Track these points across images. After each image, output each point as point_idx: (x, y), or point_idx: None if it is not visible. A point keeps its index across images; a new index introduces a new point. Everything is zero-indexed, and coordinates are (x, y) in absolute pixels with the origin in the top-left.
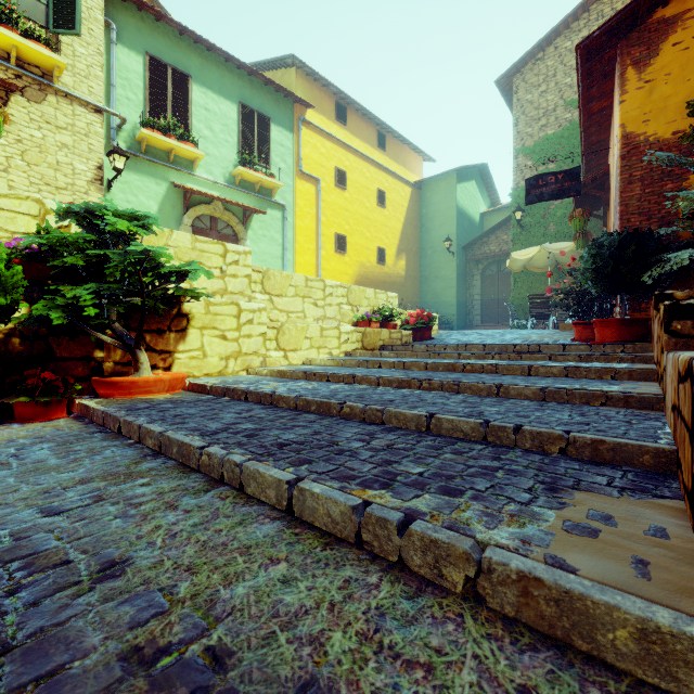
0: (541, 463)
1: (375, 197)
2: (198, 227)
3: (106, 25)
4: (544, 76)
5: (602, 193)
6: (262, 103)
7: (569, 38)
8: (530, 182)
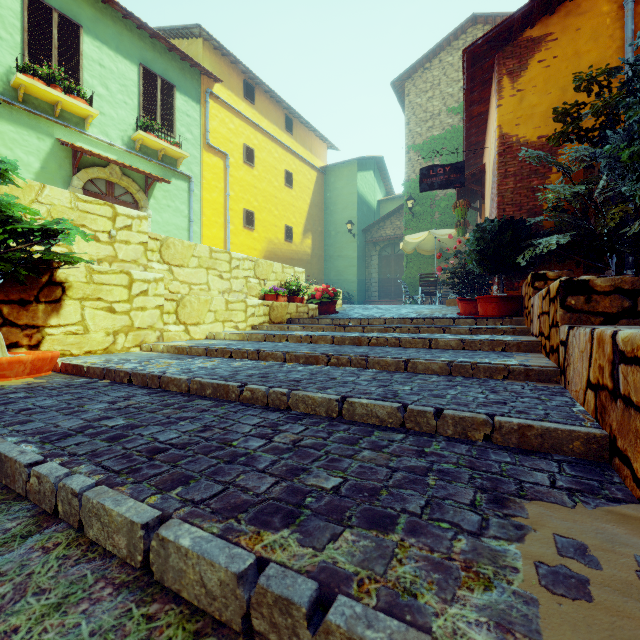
0: (470, 457)
1: (283, 178)
2: (92, 191)
3: None
4: (431, 84)
5: (479, 188)
6: (166, 69)
7: (451, 54)
8: (423, 172)
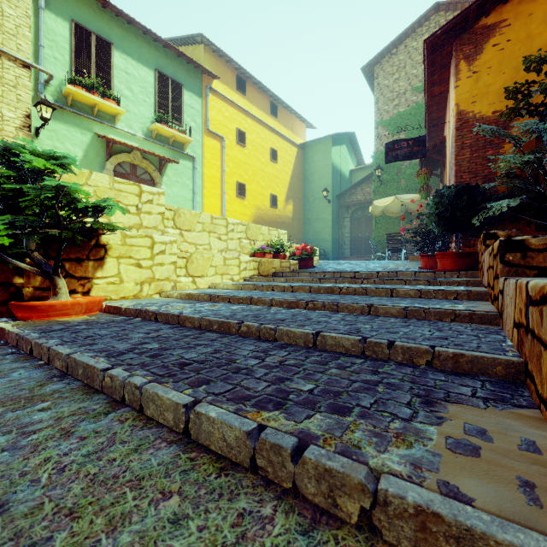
0: (413, 375)
1: (269, 154)
2: (120, 172)
3: None
4: (397, 67)
5: (440, 157)
6: (176, 72)
7: (415, 39)
8: (389, 146)
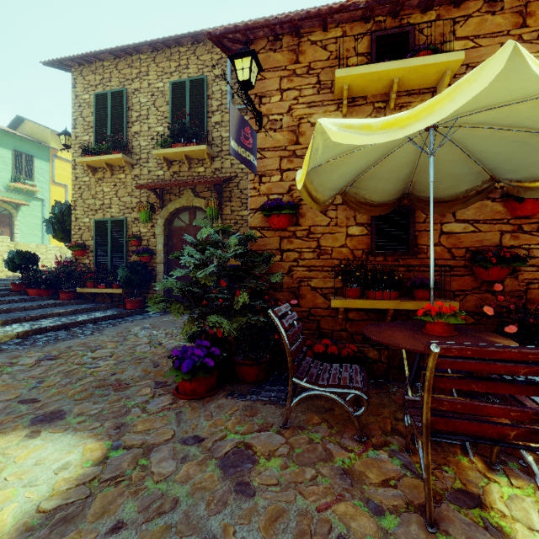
0: None
1: None
2: None
3: None
4: None
5: None
6: (29, 149)
7: None
8: None
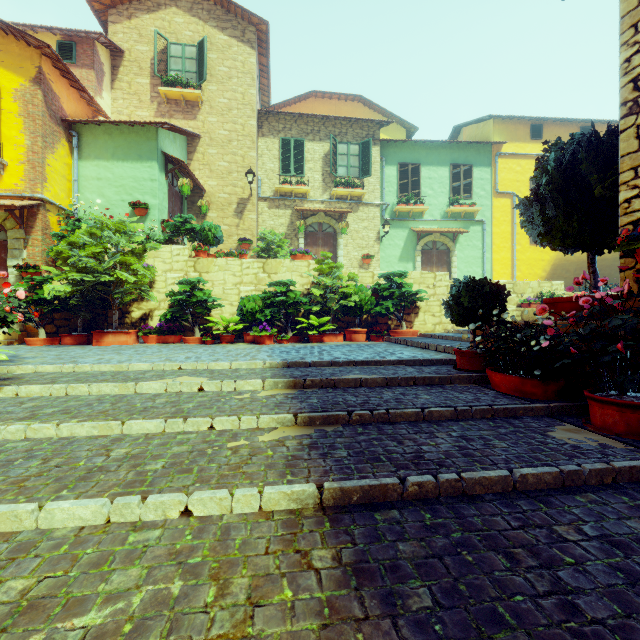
0: None
1: None
2: (425, 249)
3: (380, 159)
4: None
5: None
6: (466, 157)
7: None
8: None
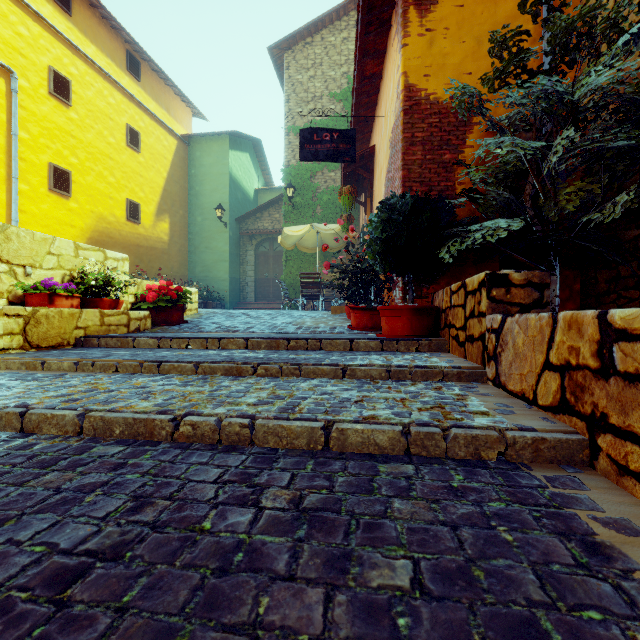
0: None
1: (124, 134)
2: None
3: None
4: (313, 62)
5: (368, 174)
6: None
7: (333, 34)
8: (305, 134)
